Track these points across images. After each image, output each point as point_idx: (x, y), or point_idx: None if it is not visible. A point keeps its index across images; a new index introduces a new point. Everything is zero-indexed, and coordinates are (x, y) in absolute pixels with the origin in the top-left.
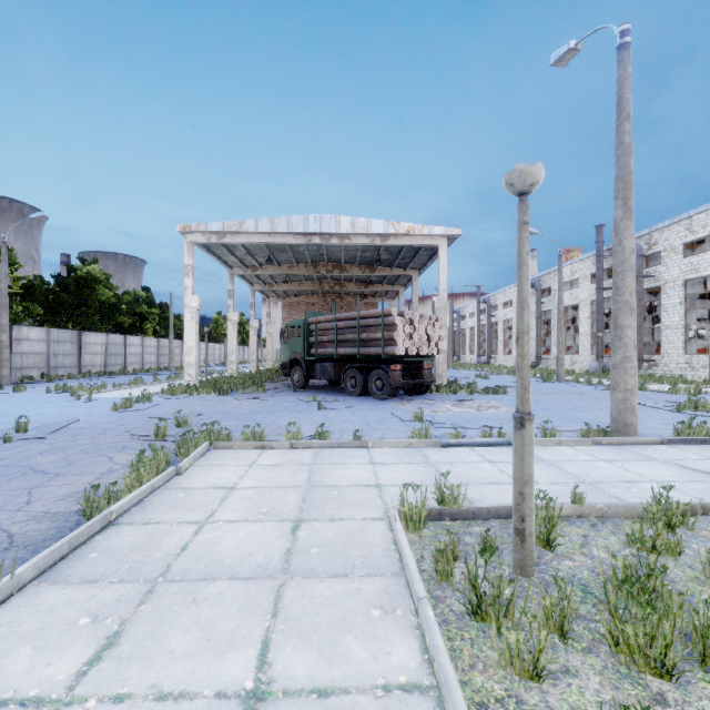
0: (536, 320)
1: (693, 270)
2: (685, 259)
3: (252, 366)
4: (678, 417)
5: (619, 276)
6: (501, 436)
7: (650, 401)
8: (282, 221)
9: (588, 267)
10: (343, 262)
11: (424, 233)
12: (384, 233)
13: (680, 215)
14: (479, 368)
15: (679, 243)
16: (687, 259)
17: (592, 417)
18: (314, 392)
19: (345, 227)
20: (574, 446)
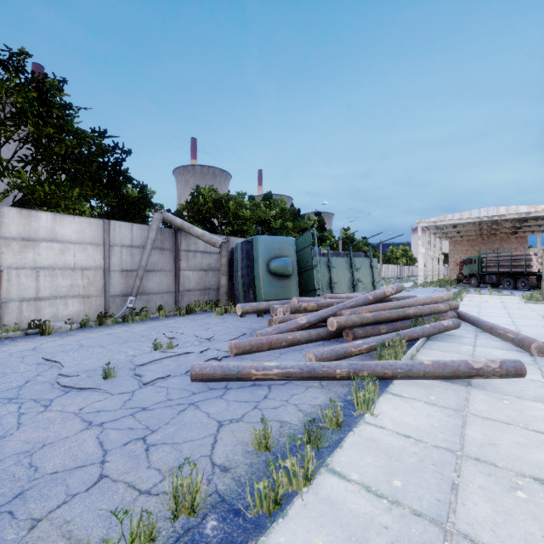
0: None
1: None
2: None
3: (434, 278)
4: None
5: None
6: None
7: None
8: (466, 213)
9: None
10: (499, 221)
11: None
12: (527, 212)
13: None
14: None
15: None
16: None
17: None
18: (484, 288)
19: (502, 212)
20: None
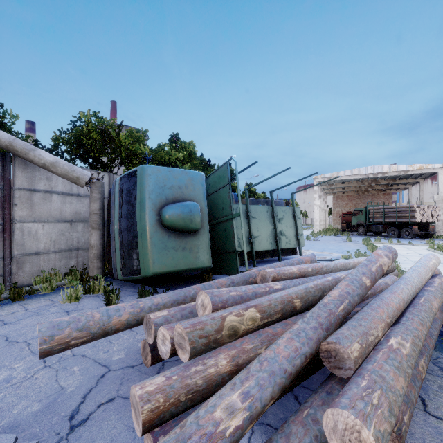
0: None
1: None
2: None
3: (323, 227)
4: None
5: None
6: None
7: None
8: (355, 170)
9: None
10: (378, 179)
11: (429, 168)
12: (406, 170)
13: None
14: None
15: None
16: None
17: None
18: (371, 236)
19: (385, 170)
20: None
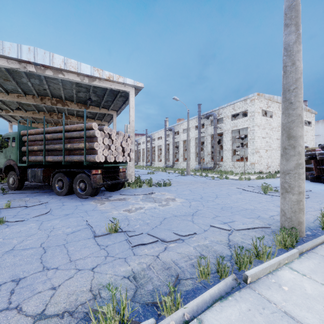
0: (172, 145)
1: (235, 126)
2: (232, 121)
3: None
4: (272, 198)
5: (293, 93)
6: (223, 269)
7: (239, 185)
8: None
9: (194, 123)
10: (64, 98)
11: (120, 81)
12: (91, 75)
13: (230, 102)
14: (147, 168)
15: (230, 114)
16: (233, 121)
17: (236, 204)
18: (25, 193)
19: (58, 63)
20: (290, 264)
